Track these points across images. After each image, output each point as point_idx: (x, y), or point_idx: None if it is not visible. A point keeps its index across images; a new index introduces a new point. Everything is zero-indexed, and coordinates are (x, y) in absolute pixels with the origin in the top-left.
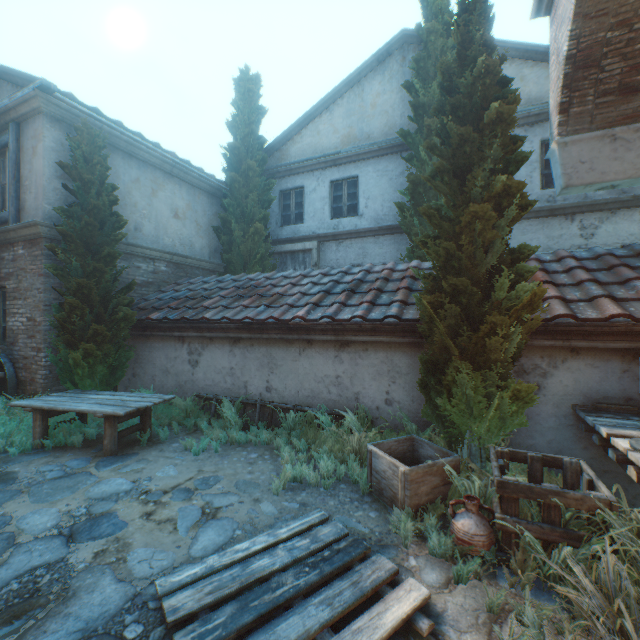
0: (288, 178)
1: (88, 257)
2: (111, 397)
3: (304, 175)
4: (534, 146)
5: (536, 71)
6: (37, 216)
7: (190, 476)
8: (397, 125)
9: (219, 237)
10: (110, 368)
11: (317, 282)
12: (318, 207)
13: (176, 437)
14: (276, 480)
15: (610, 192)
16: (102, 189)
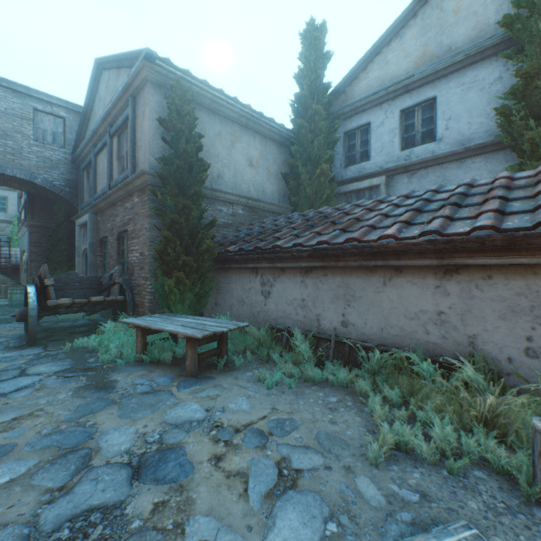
0: (352, 118)
1: (179, 197)
2: (194, 321)
3: (370, 111)
4: None
5: None
6: (145, 168)
7: (263, 414)
8: (490, 23)
9: (287, 182)
10: (196, 296)
11: (399, 204)
12: (386, 141)
13: (249, 365)
14: (373, 445)
15: None
16: (190, 137)
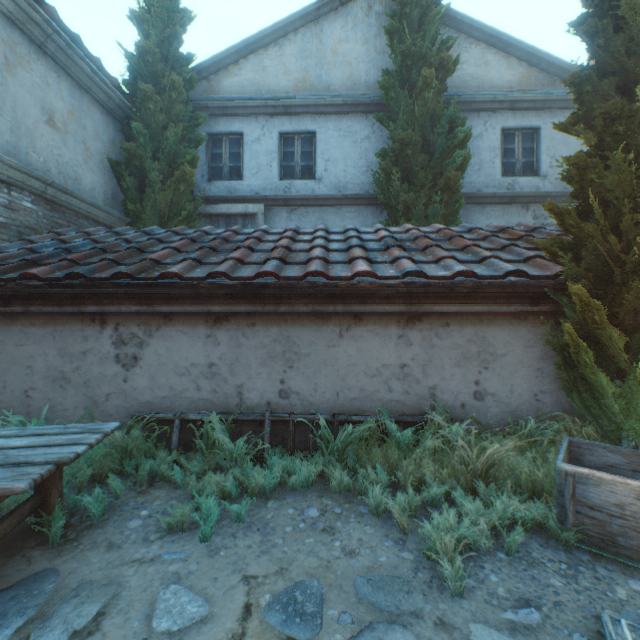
0: (220, 118)
1: None
2: None
3: (244, 119)
4: (496, 133)
5: (498, 59)
6: None
7: (240, 603)
8: (362, 81)
9: (121, 177)
10: None
11: (328, 238)
12: (263, 162)
13: (121, 505)
14: (447, 565)
15: (556, 187)
16: None
